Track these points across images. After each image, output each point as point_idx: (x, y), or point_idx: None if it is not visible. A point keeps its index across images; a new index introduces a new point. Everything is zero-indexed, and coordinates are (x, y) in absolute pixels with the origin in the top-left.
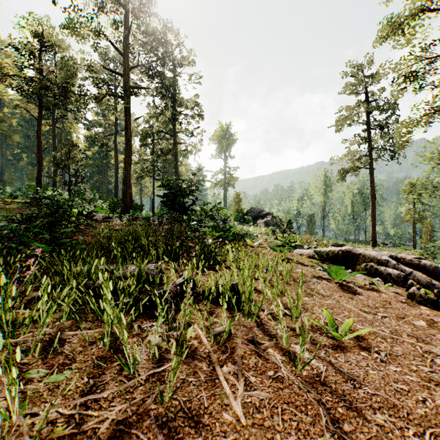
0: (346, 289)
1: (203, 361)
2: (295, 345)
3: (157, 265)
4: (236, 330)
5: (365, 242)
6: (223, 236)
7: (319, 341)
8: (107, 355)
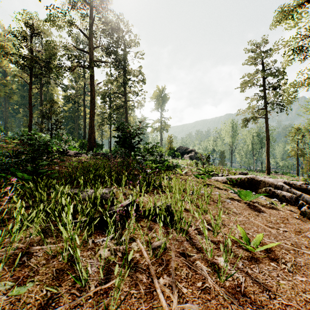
0: (253, 207)
1: (143, 273)
2: (218, 257)
3: (110, 190)
4: (170, 244)
5: (261, 171)
6: (159, 167)
7: (236, 253)
8: (65, 267)
